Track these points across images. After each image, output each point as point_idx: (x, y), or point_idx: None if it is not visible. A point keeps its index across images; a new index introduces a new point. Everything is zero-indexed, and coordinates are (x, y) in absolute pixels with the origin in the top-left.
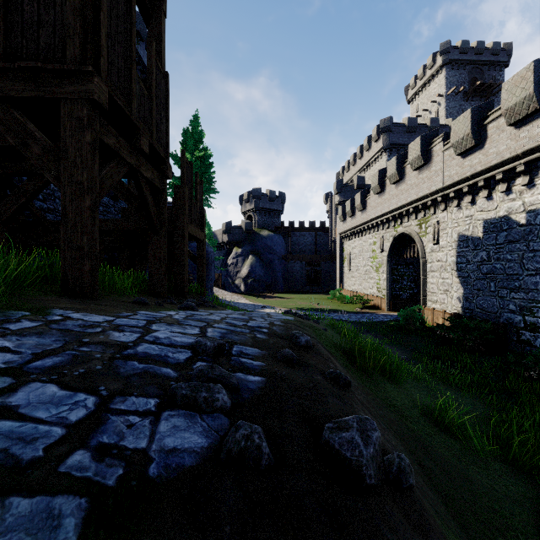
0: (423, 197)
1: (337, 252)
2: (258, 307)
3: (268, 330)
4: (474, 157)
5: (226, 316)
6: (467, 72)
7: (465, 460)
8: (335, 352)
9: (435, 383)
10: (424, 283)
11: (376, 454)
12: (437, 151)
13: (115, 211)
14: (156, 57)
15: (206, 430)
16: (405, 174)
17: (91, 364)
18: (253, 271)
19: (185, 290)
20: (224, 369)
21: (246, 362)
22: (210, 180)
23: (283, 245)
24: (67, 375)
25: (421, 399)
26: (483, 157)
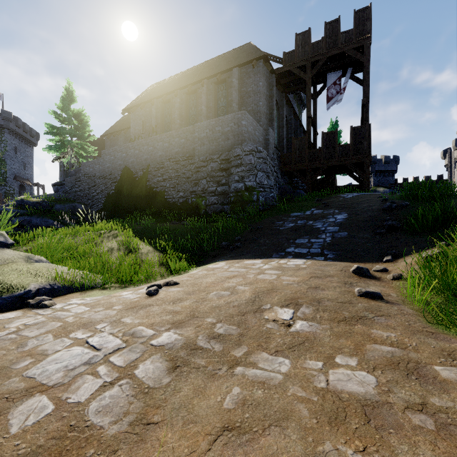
0: None
1: None
2: None
3: None
4: None
5: None
6: None
7: None
8: None
9: None
10: None
11: None
12: None
13: None
14: None
15: None
16: None
17: None
18: None
19: None
20: None
21: None
22: None
23: None
24: None
25: None
26: None
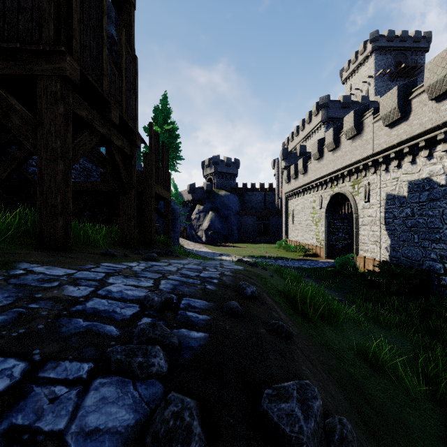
0: (356, 162)
1: (283, 209)
2: (216, 255)
3: (218, 280)
4: (400, 127)
5: (182, 267)
6: (392, 57)
7: (398, 401)
8: (279, 299)
9: (367, 322)
10: (357, 235)
11: (317, 427)
12: (368, 123)
13: (97, 175)
14: (126, 42)
15: (136, 402)
16: (340, 142)
17: (34, 322)
18: (213, 224)
19: (152, 242)
20: (166, 328)
21: (192, 316)
22: (177, 149)
23: (238, 202)
24: (3, 337)
25: (356, 339)
26: (408, 127)
